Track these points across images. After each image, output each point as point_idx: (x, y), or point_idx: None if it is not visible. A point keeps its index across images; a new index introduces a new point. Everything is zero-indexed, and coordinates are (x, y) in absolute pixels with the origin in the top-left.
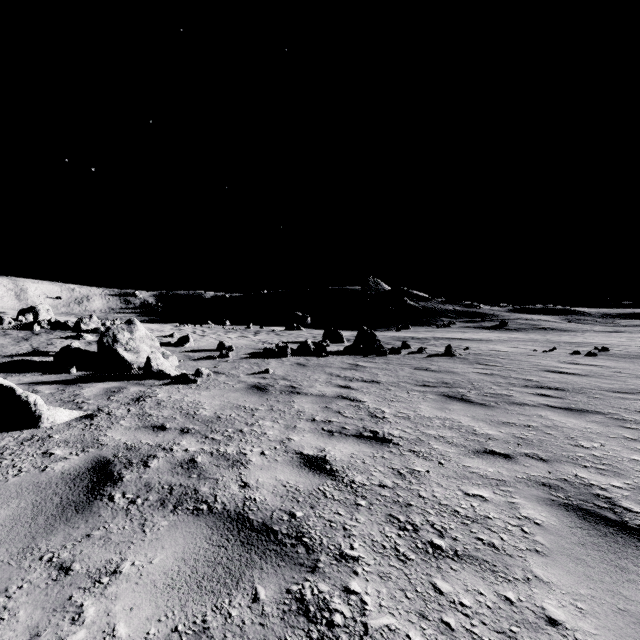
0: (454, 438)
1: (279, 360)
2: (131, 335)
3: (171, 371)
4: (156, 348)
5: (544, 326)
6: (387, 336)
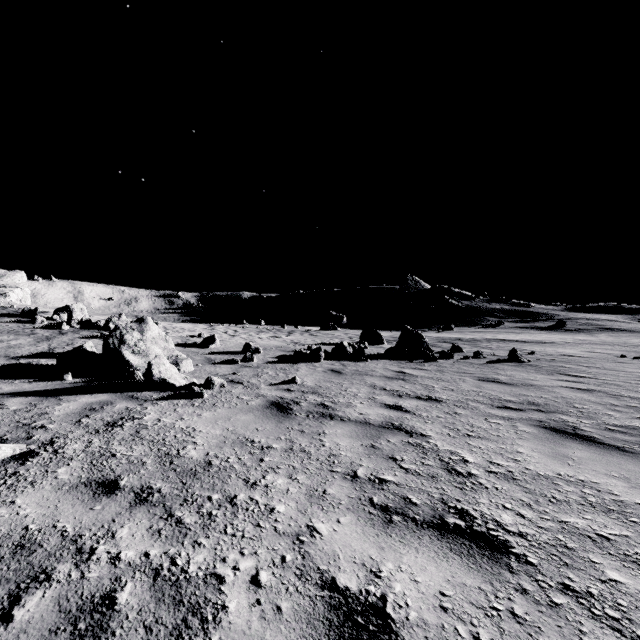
0: (633, 544)
1: (310, 365)
2: (141, 335)
3: (177, 380)
4: (170, 350)
5: (611, 326)
6: (430, 337)
